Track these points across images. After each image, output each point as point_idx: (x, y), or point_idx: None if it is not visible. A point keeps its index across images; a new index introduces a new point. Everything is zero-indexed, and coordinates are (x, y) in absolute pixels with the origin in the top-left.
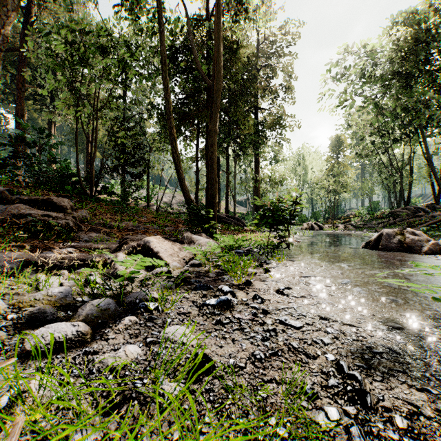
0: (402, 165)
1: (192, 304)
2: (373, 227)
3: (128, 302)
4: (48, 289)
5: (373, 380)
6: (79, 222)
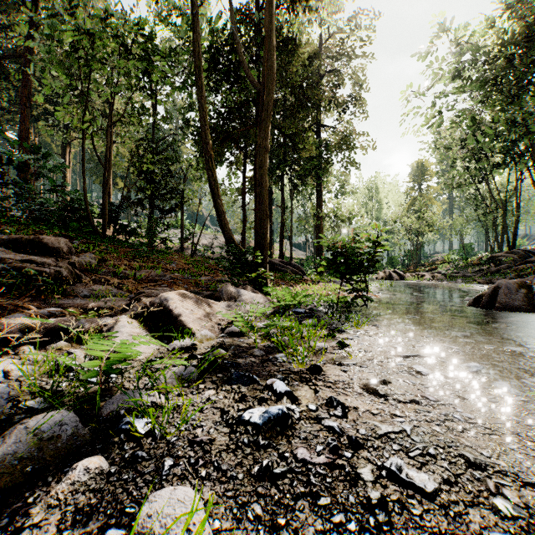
0: (504, 197)
1: (219, 419)
2: (468, 276)
3: (106, 413)
4: None
5: None
6: (80, 270)
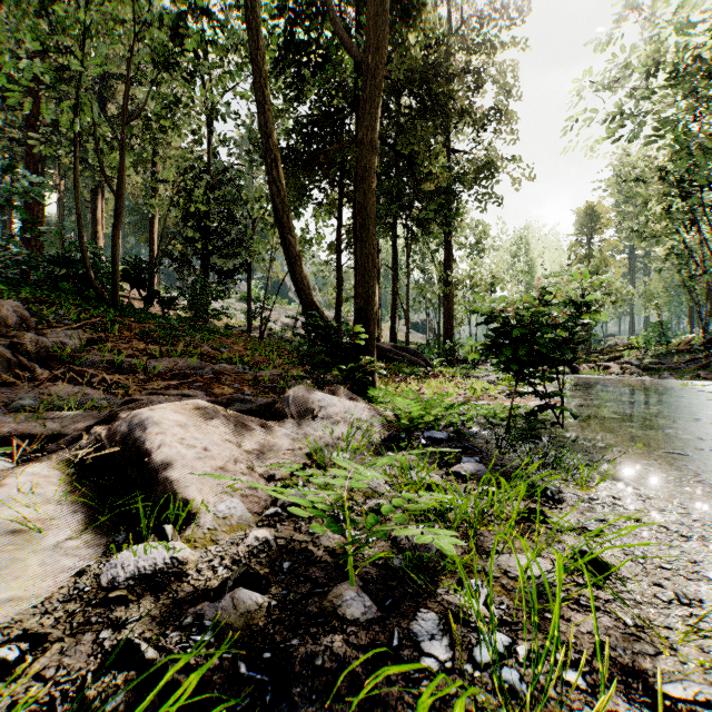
0: None
1: None
2: (676, 369)
3: None
4: None
5: None
6: (43, 357)
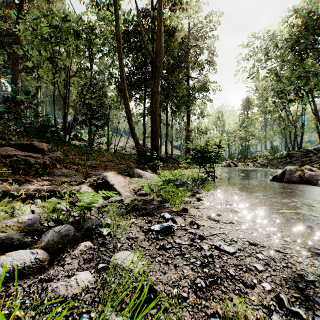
0: (295, 118)
1: (139, 230)
2: (274, 165)
3: (86, 227)
4: (19, 217)
5: (314, 314)
6: (54, 161)
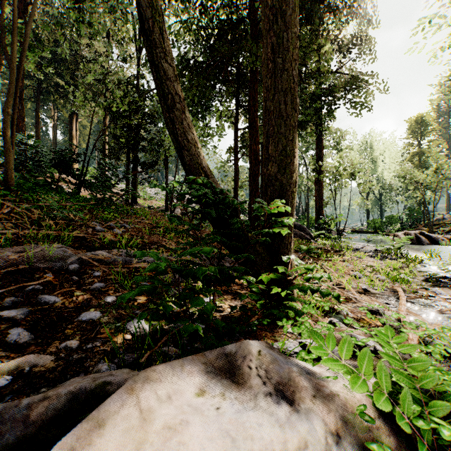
0: None
1: None
2: None
3: None
4: None
5: None
6: None
